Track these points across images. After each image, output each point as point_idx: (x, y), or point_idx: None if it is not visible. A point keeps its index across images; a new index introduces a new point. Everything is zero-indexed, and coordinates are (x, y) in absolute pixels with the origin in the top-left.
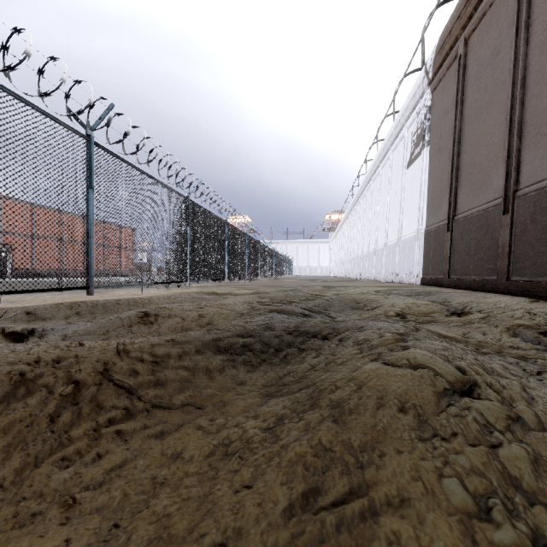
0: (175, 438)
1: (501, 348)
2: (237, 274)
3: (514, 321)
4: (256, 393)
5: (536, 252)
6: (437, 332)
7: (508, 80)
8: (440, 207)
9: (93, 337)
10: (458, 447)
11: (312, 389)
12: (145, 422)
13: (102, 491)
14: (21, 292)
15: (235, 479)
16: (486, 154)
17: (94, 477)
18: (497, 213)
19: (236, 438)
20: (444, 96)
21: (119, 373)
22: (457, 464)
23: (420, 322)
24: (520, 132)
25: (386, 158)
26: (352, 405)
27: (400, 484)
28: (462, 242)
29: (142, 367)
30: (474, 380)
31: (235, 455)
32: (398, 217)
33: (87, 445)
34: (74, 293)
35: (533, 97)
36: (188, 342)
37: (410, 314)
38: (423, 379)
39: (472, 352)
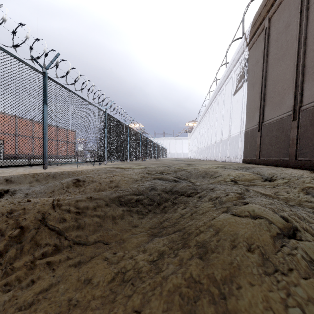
0: (88, 267)
1: (300, 202)
2: (134, 157)
3: (305, 185)
4: (145, 233)
5: (313, 143)
6: (259, 192)
7: (296, 41)
8: (254, 117)
9: (44, 194)
10: (295, 280)
11: (183, 232)
12: (68, 255)
13: (31, 312)
14: (1, 167)
15: (128, 304)
16: (282, 85)
17: (26, 299)
18: (289, 120)
19: (130, 267)
20: (256, 52)
21: (52, 220)
22: (297, 295)
23: (246, 185)
24: (303, 72)
25: (221, 89)
26: (213, 246)
27: (256, 313)
28: (267, 137)
29: (68, 216)
30: (295, 226)
31: (129, 283)
32: (229, 124)
33: (25, 274)
34: (37, 168)
35: (311, 50)
36: (101, 199)
37: (240, 180)
38: (261, 227)
39: (286, 205)
